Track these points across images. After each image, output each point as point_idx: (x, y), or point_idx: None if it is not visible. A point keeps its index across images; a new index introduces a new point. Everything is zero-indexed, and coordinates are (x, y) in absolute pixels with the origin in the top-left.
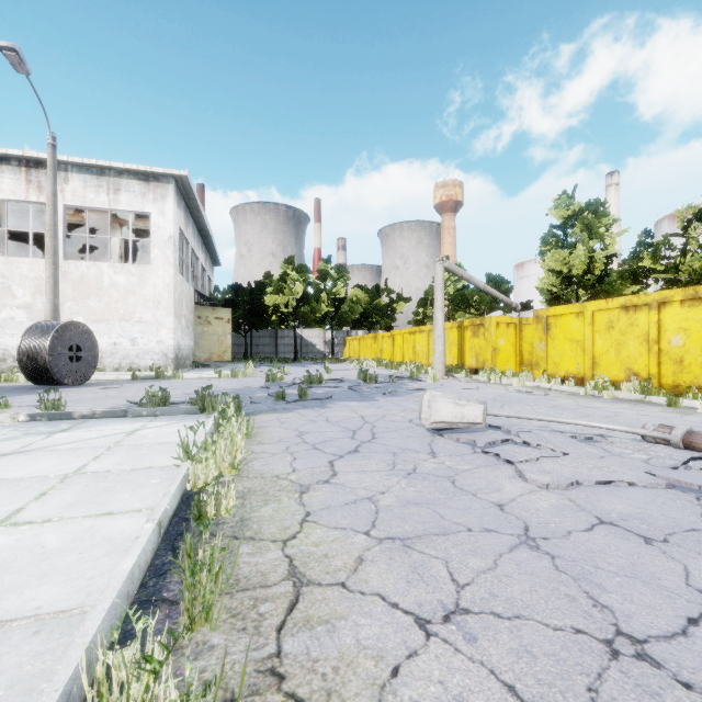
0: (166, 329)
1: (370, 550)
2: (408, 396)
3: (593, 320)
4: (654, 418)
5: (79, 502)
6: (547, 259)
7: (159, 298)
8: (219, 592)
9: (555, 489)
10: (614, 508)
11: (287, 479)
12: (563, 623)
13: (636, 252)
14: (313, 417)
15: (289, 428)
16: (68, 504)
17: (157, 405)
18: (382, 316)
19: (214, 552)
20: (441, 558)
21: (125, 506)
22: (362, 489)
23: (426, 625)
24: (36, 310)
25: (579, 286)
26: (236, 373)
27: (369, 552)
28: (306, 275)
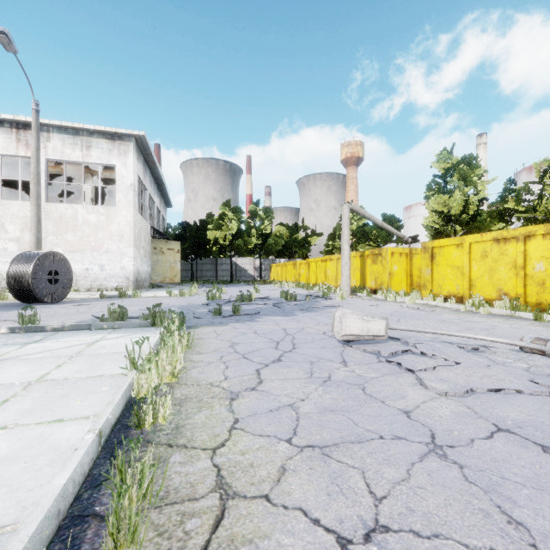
0: (128, 258)
1: (292, 458)
2: (321, 312)
3: (471, 250)
4: (525, 331)
5: (35, 409)
6: (431, 202)
7: (122, 233)
8: (149, 506)
9: (453, 396)
10: (508, 415)
11: (220, 387)
12: (482, 543)
13: (502, 196)
14: (243, 330)
15: (223, 339)
16: (25, 410)
17: (116, 319)
18: (299, 247)
19: (144, 467)
20: (358, 468)
21: (75, 413)
22: (284, 396)
23: (347, 546)
24: (24, 243)
25: (457, 224)
26: (183, 293)
27: (291, 461)
28: (240, 215)
